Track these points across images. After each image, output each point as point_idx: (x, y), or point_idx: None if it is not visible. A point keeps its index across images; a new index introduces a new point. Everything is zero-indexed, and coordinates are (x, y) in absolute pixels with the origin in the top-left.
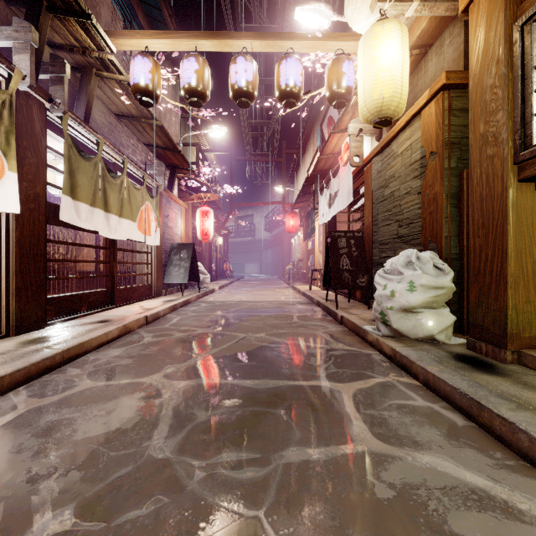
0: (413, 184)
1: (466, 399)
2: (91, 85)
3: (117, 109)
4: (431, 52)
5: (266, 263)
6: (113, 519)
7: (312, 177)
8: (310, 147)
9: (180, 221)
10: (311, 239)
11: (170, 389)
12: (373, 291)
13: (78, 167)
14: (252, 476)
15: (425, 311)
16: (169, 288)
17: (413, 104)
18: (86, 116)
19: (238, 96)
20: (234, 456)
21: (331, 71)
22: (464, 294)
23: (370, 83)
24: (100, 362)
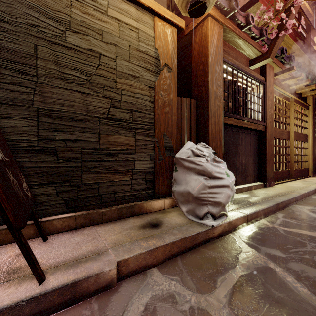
0: (145, 74)
1: (275, 206)
2: None
3: None
4: None
5: None
6: None
7: None
8: None
9: None
10: None
11: None
12: None
13: None
14: None
15: None
16: None
17: None
18: None
19: None
20: None
21: None
22: None
23: None
24: None
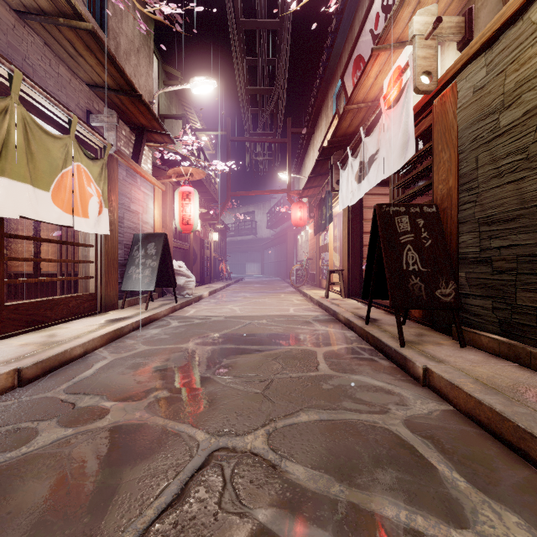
0: None
1: None
2: None
3: None
4: None
5: (269, 263)
6: None
7: (330, 147)
8: (321, 122)
9: (153, 206)
10: (324, 233)
11: None
12: (462, 311)
13: None
14: None
15: None
16: (133, 297)
17: None
18: None
19: None
20: None
21: None
22: None
23: None
24: None
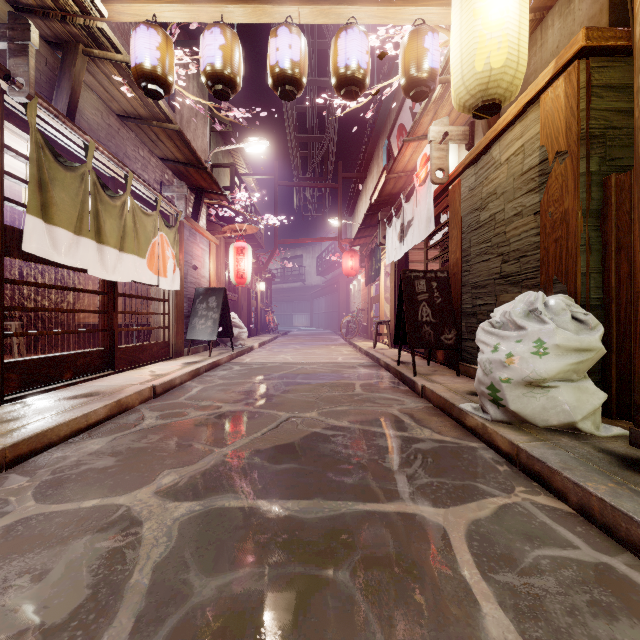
0: (526, 201)
1: None
2: (77, 67)
3: (119, 107)
4: (552, 14)
5: (319, 314)
6: None
7: (377, 203)
8: (373, 169)
9: (209, 260)
10: (375, 283)
11: (159, 520)
12: (463, 351)
13: (54, 177)
14: None
15: (561, 386)
16: (194, 346)
17: (522, 92)
18: (70, 111)
19: (279, 83)
20: None
21: (408, 48)
22: (612, 358)
23: (471, 48)
24: (64, 463)
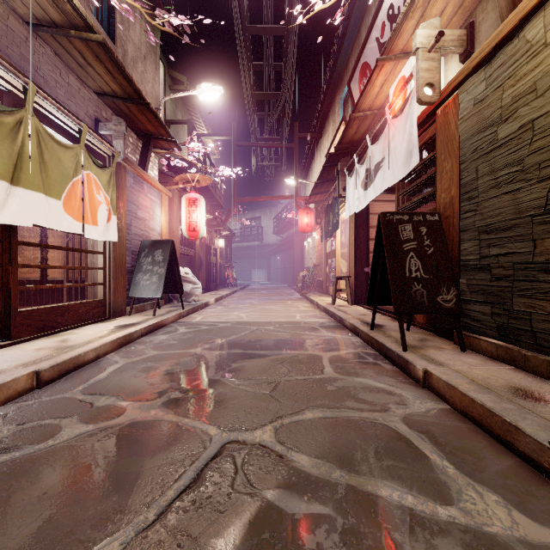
0: None
1: None
2: None
3: (25, 9)
4: None
5: (275, 269)
6: None
7: (337, 153)
8: (328, 127)
9: (160, 212)
10: (331, 239)
11: None
12: (463, 316)
13: None
14: None
15: None
16: (140, 303)
17: None
18: None
19: None
20: None
21: None
22: None
23: None
24: None
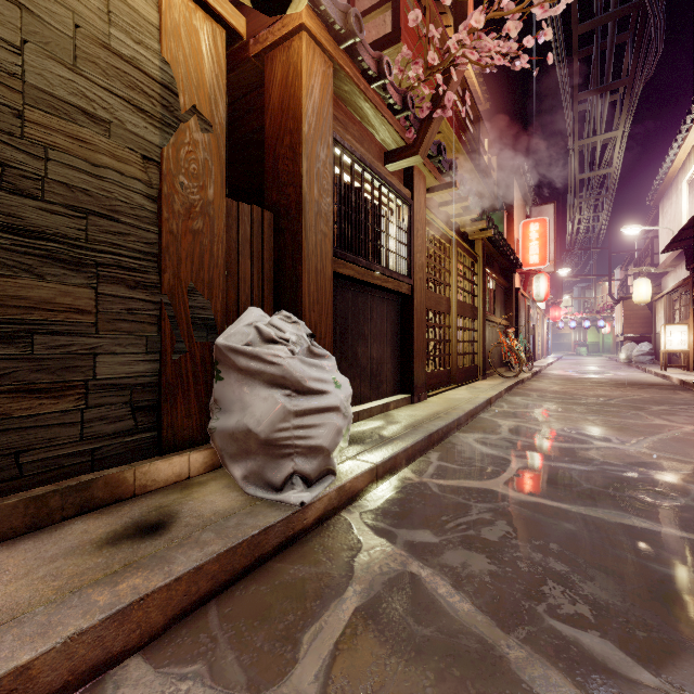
0: (130, 119)
1: (427, 440)
2: None
3: None
4: None
5: None
6: (693, 472)
7: None
8: None
9: None
10: None
11: None
12: None
13: None
14: (610, 467)
15: None
16: None
17: None
18: None
19: None
20: (628, 474)
21: None
22: None
23: None
24: None
